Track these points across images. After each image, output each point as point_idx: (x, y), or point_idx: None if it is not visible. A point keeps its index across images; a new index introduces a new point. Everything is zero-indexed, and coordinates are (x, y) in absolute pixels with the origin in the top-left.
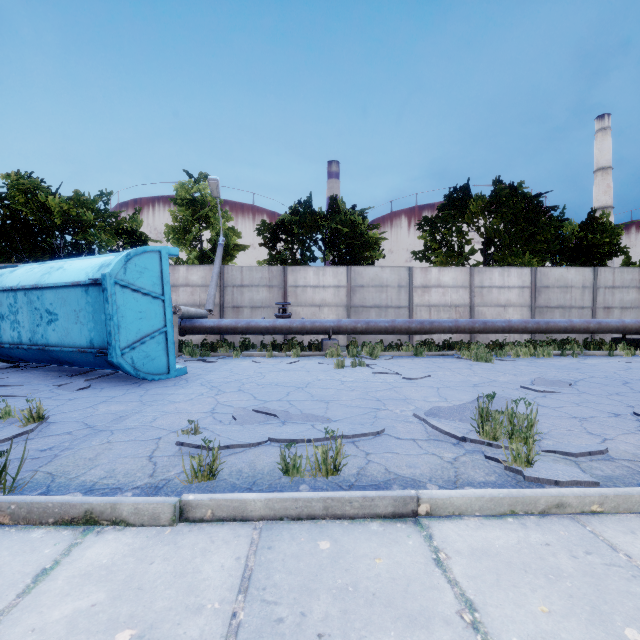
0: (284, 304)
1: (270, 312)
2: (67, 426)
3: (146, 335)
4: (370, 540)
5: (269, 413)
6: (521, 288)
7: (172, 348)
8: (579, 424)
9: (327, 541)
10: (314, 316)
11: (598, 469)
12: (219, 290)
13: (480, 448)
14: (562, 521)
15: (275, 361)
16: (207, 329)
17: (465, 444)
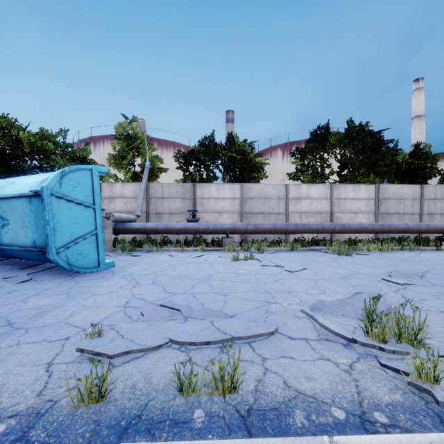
0: (193, 211)
1: (183, 217)
2: None
3: (79, 237)
4: None
5: (174, 308)
6: (368, 199)
7: (102, 247)
8: None
9: None
10: (216, 220)
11: None
12: (145, 201)
13: (371, 351)
14: None
15: (185, 255)
16: (135, 230)
17: (355, 346)
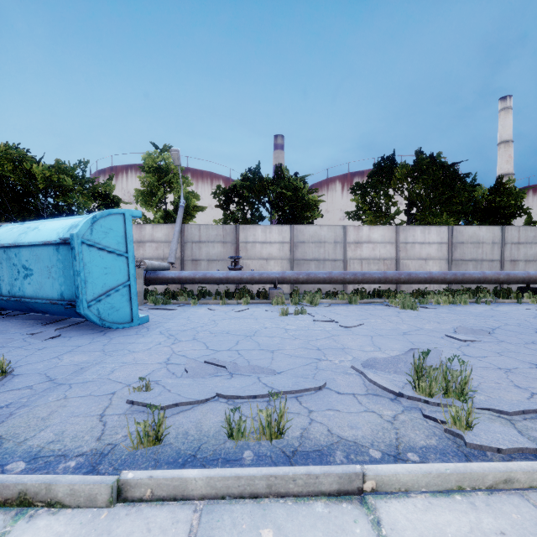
0: (236, 258)
1: (224, 264)
2: (29, 379)
3: (111, 288)
4: (315, 527)
5: (219, 365)
6: (440, 244)
7: (135, 299)
8: (505, 376)
9: (270, 529)
10: (262, 268)
11: (534, 430)
12: (180, 245)
13: (417, 404)
14: (512, 499)
15: (227, 309)
16: (169, 280)
17: (402, 400)
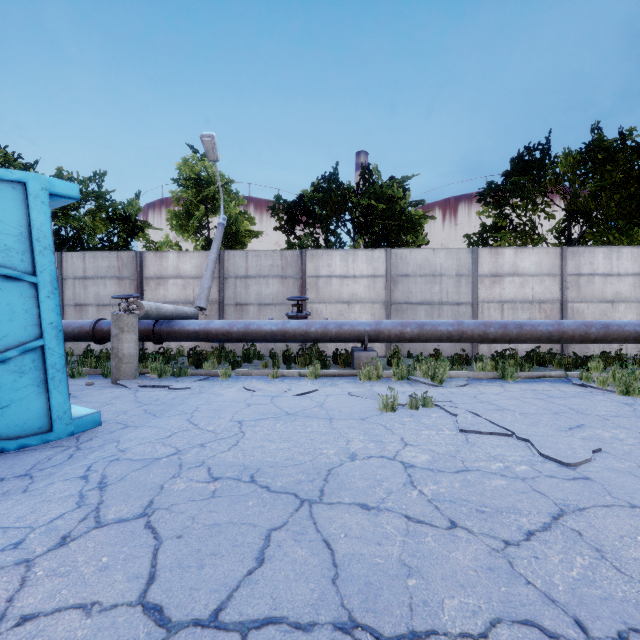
0: (299, 299)
1: (283, 311)
2: None
3: None
4: None
5: None
6: (638, 276)
7: (59, 380)
8: None
9: None
10: (341, 316)
11: None
12: (218, 282)
13: None
14: None
15: (278, 388)
16: (190, 334)
17: None
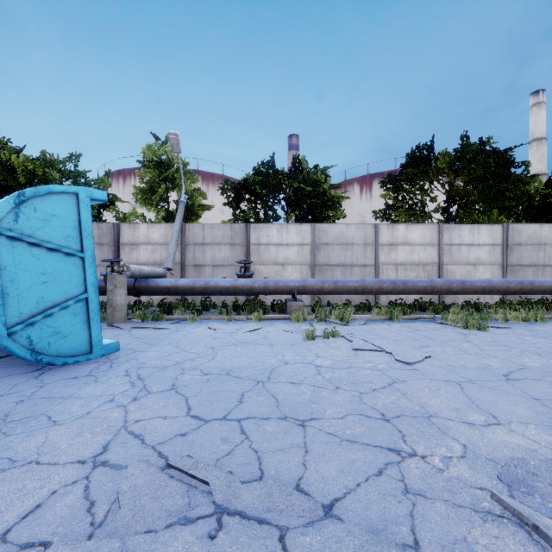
0: (246, 262)
1: (232, 271)
2: None
3: (54, 305)
4: None
5: (196, 476)
6: (492, 246)
7: (96, 320)
8: None
9: None
10: (277, 275)
11: None
12: (180, 248)
13: None
14: None
15: (233, 328)
16: (163, 289)
17: None
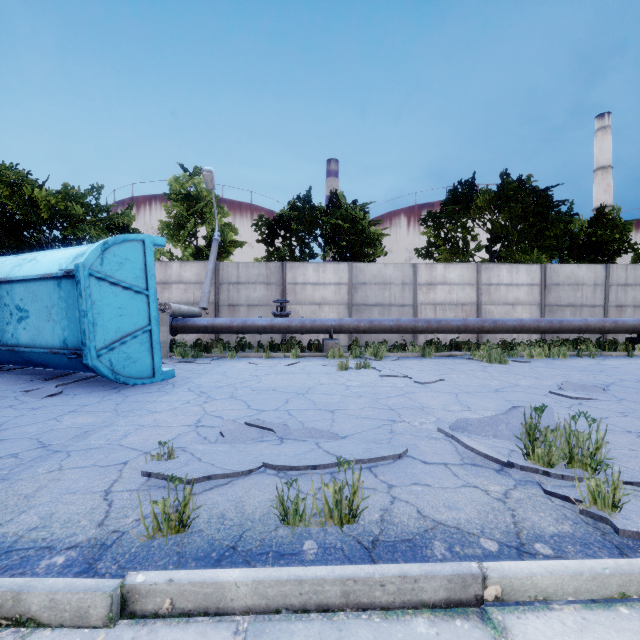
0: (282, 302)
1: (268, 310)
2: (15, 445)
3: (127, 334)
4: None
5: (264, 427)
6: (530, 285)
7: (157, 349)
8: (639, 441)
9: None
10: (314, 315)
11: None
12: (214, 287)
13: (533, 477)
14: None
15: (273, 362)
16: (200, 328)
17: (511, 471)
